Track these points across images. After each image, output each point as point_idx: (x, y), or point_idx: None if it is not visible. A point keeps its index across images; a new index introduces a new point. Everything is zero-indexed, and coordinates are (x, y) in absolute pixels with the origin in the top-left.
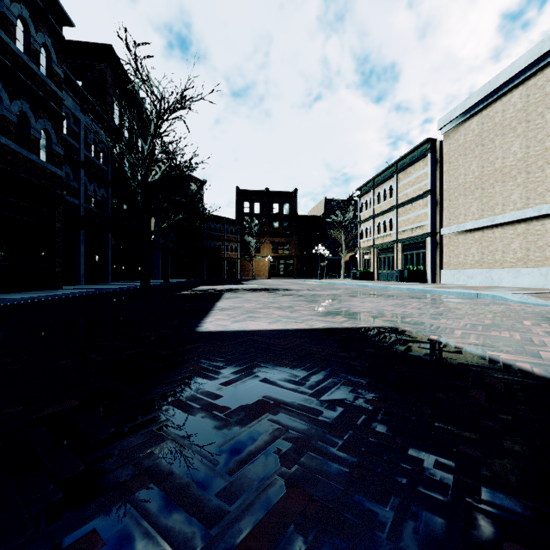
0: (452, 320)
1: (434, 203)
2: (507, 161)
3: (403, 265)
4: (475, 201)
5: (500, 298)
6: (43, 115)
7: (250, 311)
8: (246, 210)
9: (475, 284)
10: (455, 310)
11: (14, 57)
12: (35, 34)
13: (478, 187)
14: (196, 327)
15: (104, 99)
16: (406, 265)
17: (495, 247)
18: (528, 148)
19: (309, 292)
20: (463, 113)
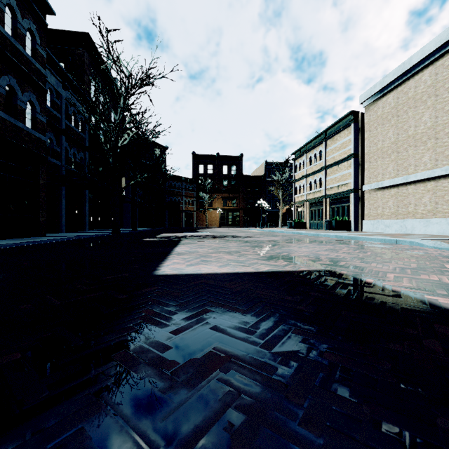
0: (381, 263)
1: (357, 164)
2: (419, 129)
3: (331, 216)
4: (391, 163)
5: (417, 244)
6: (28, 89)
7: (203, 255)
8: (200, 171)
9: (391, 232)
10: (381, 255)
11: (2, 38)
12: (21, 20)
13: (394, 151)
14: (154, 271)
15: (82, 78)
16: (333, 216)
17: (408, 201)
18: (437, 118)
19: (253, 239)
20: (381, 90)
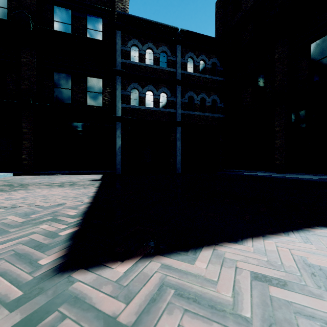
0: None
1: None
2: None
3: None
4: None
5: None
6: None
7: None
8: None
9: None
10: None
11: None
12: None
13: None
14: None
15: None
16: None
17: None
18: None
19: None
20: None
